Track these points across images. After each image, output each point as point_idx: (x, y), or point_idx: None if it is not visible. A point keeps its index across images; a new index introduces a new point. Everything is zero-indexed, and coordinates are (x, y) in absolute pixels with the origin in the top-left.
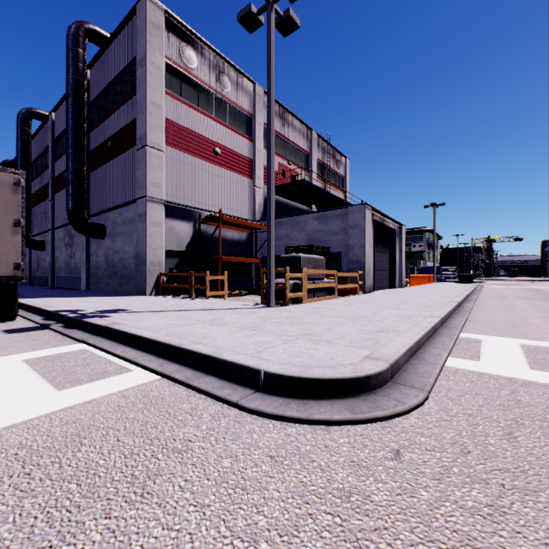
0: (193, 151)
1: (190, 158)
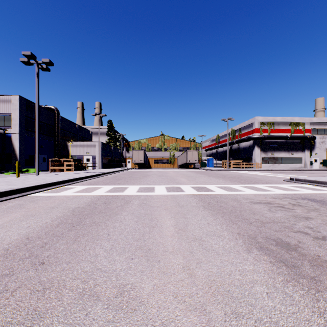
0: None
1: None
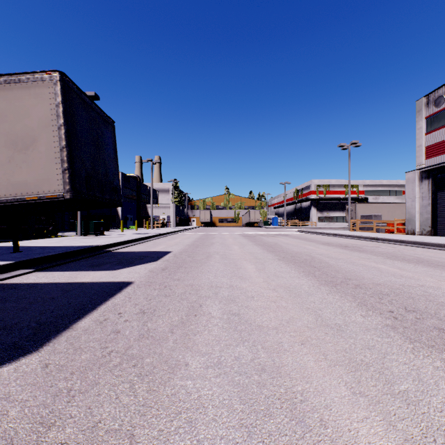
0: (442, 152)
1: (440, 157)
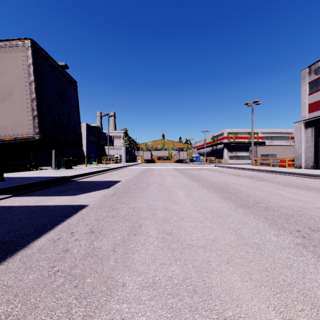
0: None
1: (319, 111)
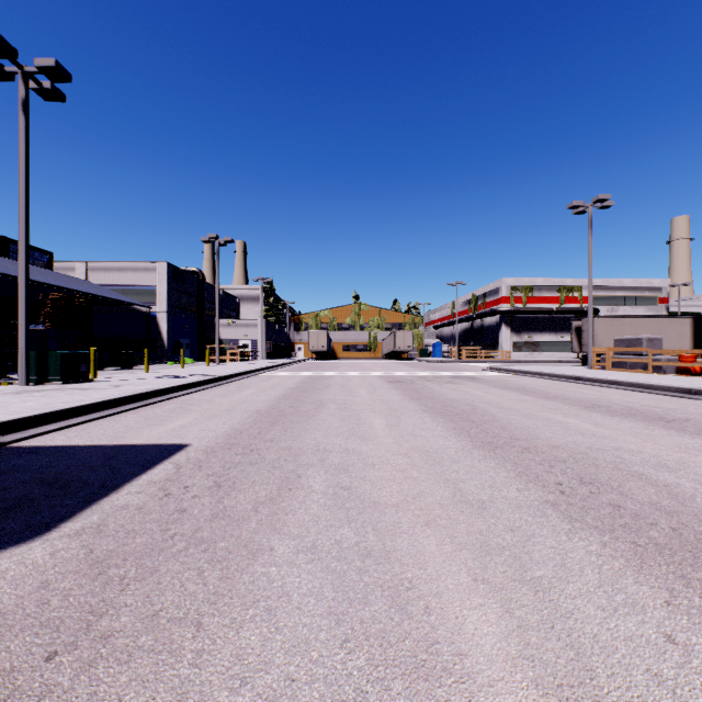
0: None
1: None
